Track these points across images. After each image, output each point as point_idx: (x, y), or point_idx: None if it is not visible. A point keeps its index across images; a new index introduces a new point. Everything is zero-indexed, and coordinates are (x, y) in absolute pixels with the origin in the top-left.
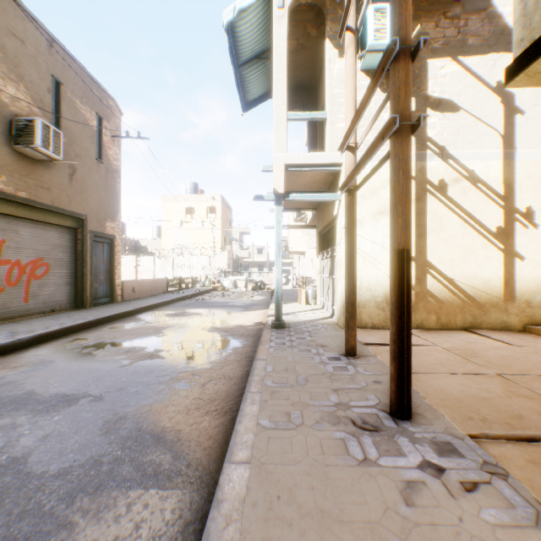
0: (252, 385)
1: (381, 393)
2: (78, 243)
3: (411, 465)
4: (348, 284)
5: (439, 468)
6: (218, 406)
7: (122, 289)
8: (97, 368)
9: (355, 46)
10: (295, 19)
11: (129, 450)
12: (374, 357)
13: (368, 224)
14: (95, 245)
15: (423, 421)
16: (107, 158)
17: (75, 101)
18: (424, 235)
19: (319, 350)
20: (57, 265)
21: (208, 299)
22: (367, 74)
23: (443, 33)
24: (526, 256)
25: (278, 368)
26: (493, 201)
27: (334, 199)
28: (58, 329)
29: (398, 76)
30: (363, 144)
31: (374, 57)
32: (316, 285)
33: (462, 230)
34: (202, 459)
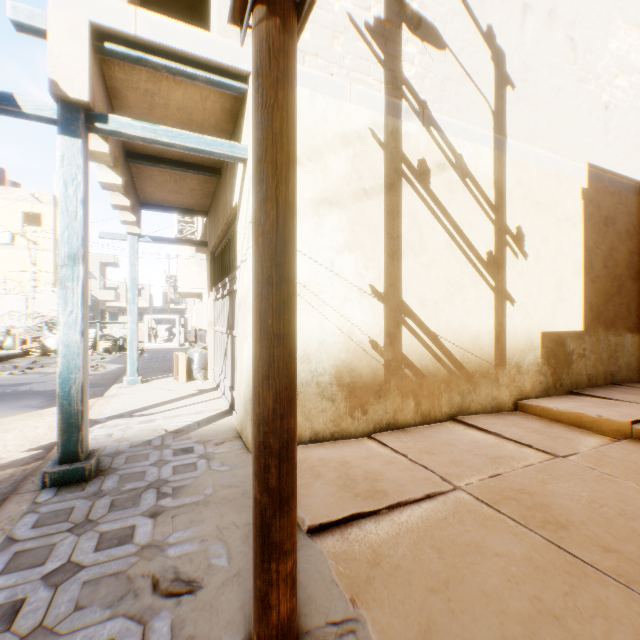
0: None
1: None
2: None
3: None
4: (267, 373)
5: None
6: None
7: None
8: None
9: None
10: None
11: None
12: (356, 630)
13: (305, 221)
14: None
15: None
16: None
17: None
18: (399, 255)
19: (151, 638)
20: None
21: None
22: None
23: None
24: (517, 299)
25: None
26: (484, 211)
27: (231, 154)
28: None
29: None
30: None
31: None
32: (207, 345)
33: (449, 252)
34: None
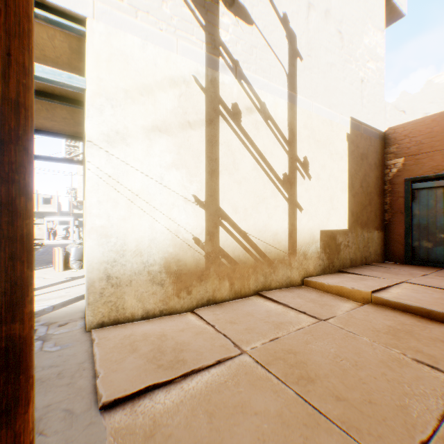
0: None
1: None
2: None
3: None
4: None
5: None
6: None
7: None
8: None
9: None
10: None
11: None
12: None
13: (138, 143)
14: None
15: None
16: None
17: None
18: (217, 173)
19: None
20: None
21: None
22: None
23: None
24: (304, 207)
25: None
26: (281, 144)
27: (70, 83)
28: None
29: None
30: (127, 2)
31: None
32: (83, 241)
33: (256, 172)
34: None
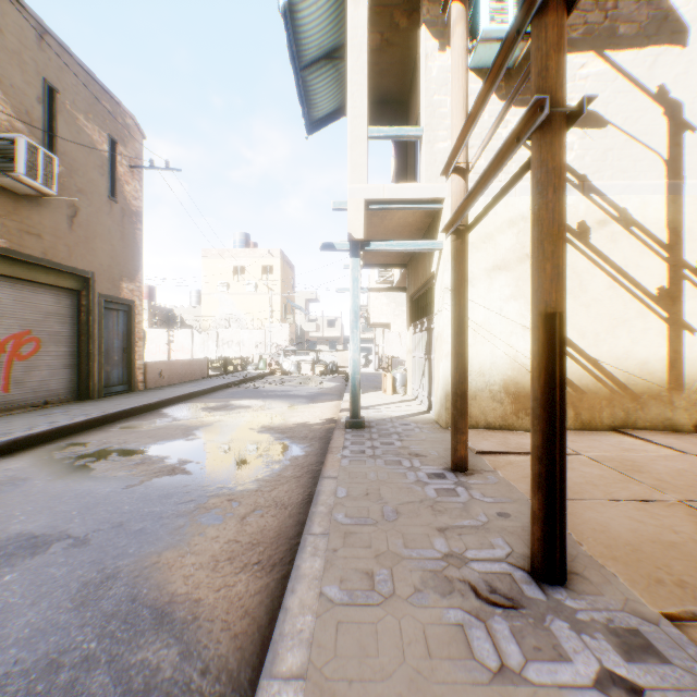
0: (315, 522)
1: (512, 535)
2: (82, 311)
3: (582, 680)
4: (456, 367)
5: (633, 688)
6: (263, 554)
7: (144, 373)
8: (90, 491)
9: (466, 22)
10: (378, 4)
11: (111, 639)
12: (493, 472)
13: (481, 283)
14: (106, 314)
15: (585, 587)
16: (124, 196)
17: (77, 116)
18: None
19: (413, 462)
20: (51, 341)
21: (261, 387)
22: (478, 75)
23: (584, 18)
24: None
25: (355, 492)
26: (653, 252)
27: (432, 248)
28: (46, 430)
29: (545, 37)
30: (472, 171)
31: (490, 50)
32: (406, 368)
33: (611, 292)
34: (228, 657)
